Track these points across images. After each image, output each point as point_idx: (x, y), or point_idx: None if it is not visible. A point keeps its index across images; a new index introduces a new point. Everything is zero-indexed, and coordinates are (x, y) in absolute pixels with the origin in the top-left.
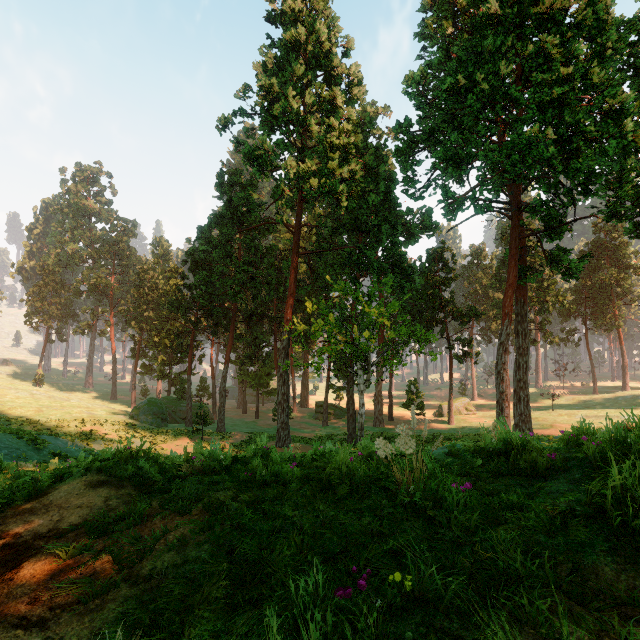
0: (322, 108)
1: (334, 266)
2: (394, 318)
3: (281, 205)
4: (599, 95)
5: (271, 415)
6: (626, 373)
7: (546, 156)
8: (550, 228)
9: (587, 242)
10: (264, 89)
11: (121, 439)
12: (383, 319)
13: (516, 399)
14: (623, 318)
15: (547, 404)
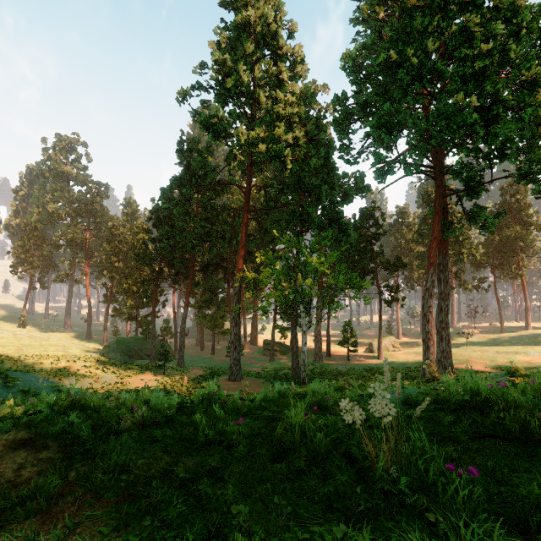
0: (269, 83)
1: (280, 222)
2: (331, 268)
3: (233, 167)
4: (514, 70)
5: (225, 352)
6: (528, 315)
7: (469, 122)
8: (470, 188)
9: (495, 203)
10: (218, 63)
11: (91, 374)
12: (323, 268)
13: (439, 338)
14: (526, 268)
15: (462, 342)
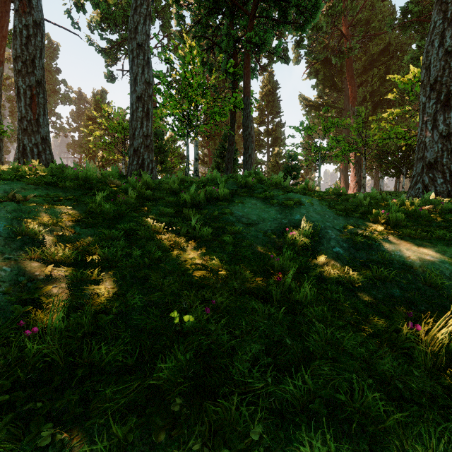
0: None
1: None
2: None
3: None
4: None
5: None
6: None
7: None
8: None
9: None
10: None
11: None
12: None
13: None
14: None
15: None
